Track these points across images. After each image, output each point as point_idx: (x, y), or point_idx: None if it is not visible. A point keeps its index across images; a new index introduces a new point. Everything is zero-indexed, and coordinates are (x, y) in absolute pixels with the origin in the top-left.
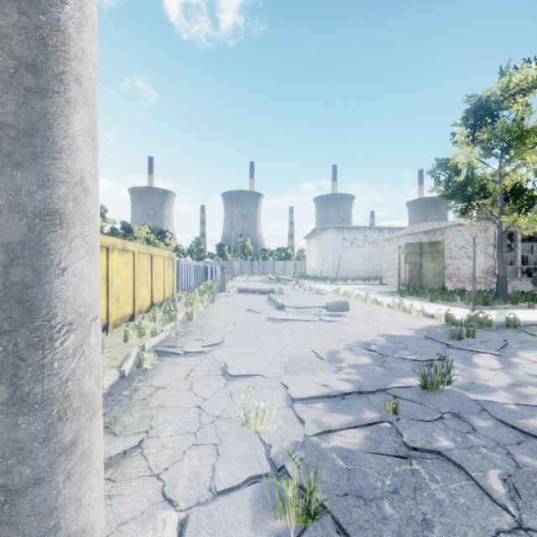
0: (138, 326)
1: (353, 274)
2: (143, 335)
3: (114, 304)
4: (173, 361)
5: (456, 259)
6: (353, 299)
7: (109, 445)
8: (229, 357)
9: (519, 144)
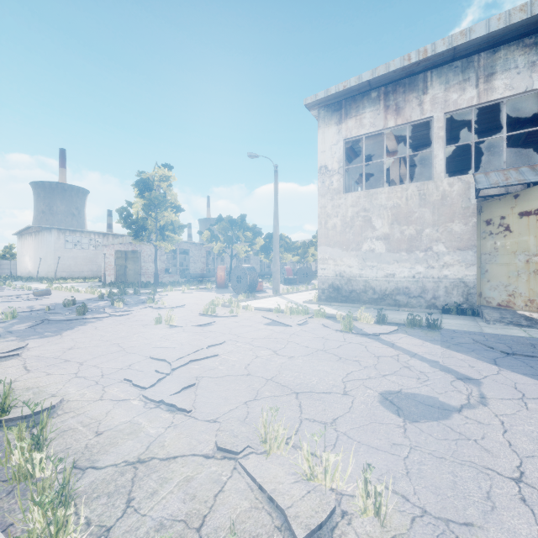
0: None
1: (77, 274)
2: None
3: None
4: None
5: (147, 263)
6: (63, 291)
7: None
8: None
9: (162, 206)
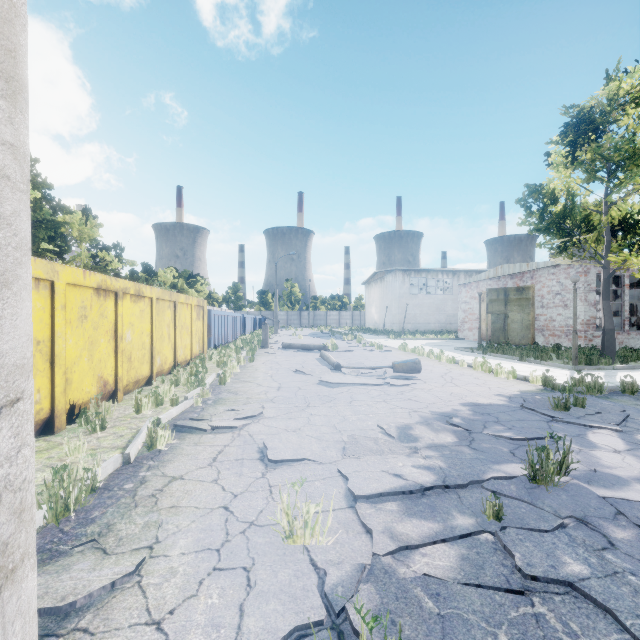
0: (154, 393)
1: (422, 327)
2: (161, 403)
3: (125, 365)
4: (196, 439)
5: (550, 308)
6: (424, 357)
7: (92, 572)
8: (270, 433)
9: (631, 166)
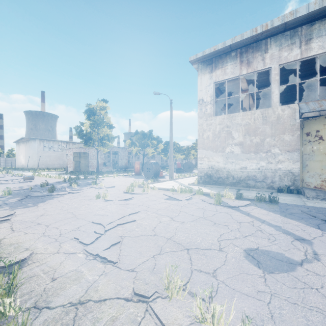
0: None
1: (51, 166)
2: None
3: None
4: None
5: (92, 159)
6: (41, 177)
7: None
8: None
9: (101, 125)
